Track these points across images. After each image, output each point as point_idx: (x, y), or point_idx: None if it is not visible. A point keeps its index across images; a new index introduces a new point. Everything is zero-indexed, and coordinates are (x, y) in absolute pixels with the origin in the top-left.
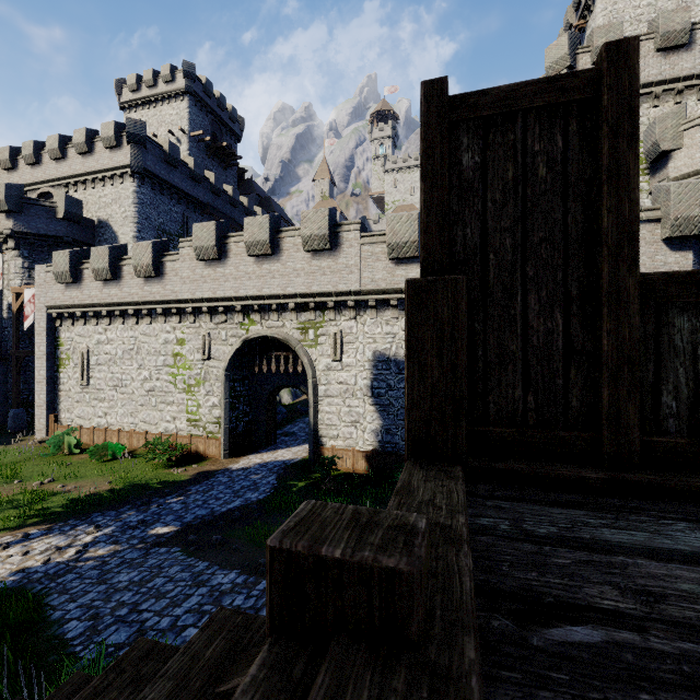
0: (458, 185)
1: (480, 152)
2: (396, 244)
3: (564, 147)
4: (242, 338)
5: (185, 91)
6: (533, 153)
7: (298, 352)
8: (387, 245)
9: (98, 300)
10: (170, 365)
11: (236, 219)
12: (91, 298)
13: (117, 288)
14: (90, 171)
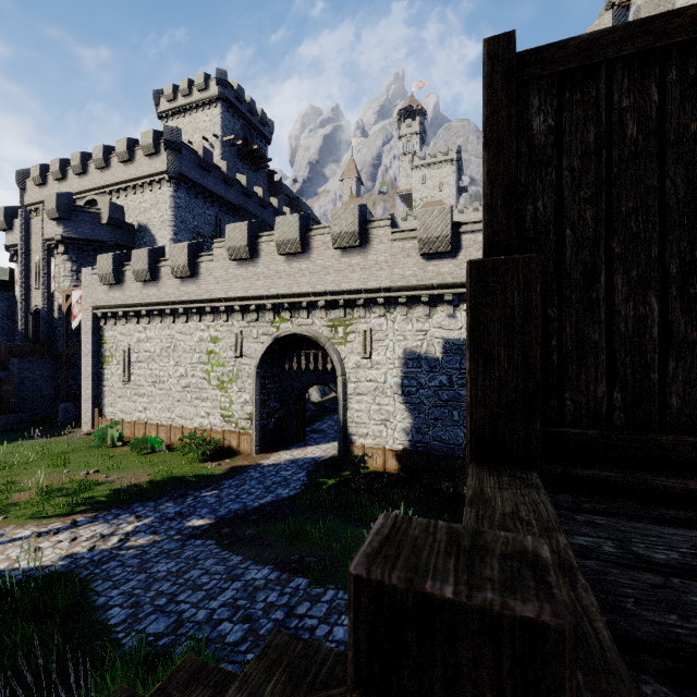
0: (528, 153)
1: (554, 114)
2: (427, 239)
3: (660, 100)
4: (272, 336)
5: (218, 98)
6: (620, 110)
7: (327, 350)
8: (418, 240)
9: (139, 300)
10: (204, 363)
11: (266, 220)
12: (132, 298)
13: (155, 288)
14: (131, 178)
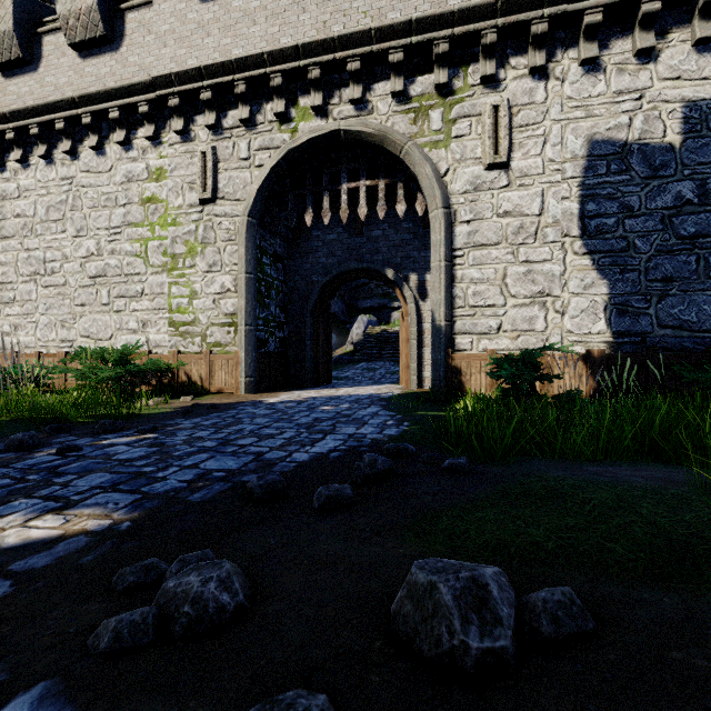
0: None
1: None
2: None
3: None
4: (283, 145)
5: None
6: None
7: (407, 157)
8: None
9: None
10: (135, 223)
11: None
12: None
13: (33, 79)
14: None
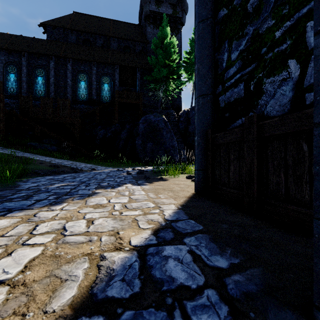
0: None
1: None
2: None
3: None
4: None
5: None
6: None
7: None
8: None
9: None
10: None
11: None
12: None
13: None
14: None
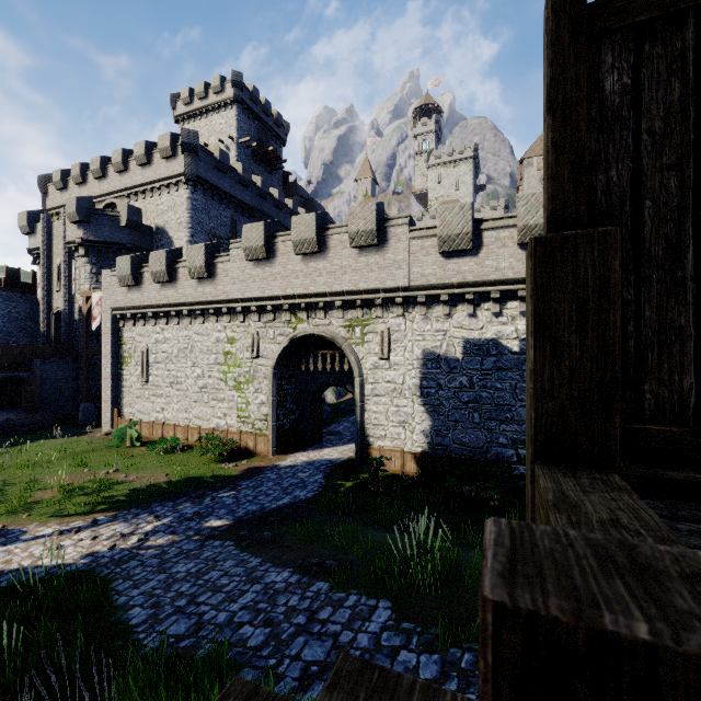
0: (599, 116)
1: (631, 71)
2: (447, 236)
3: None
4: (289, 336)
5: (233, 100)
6: None
7: (344, 350)
8: (438, 238)
9: (157, 301)
10: (221, 363)
11: (281, 221)
12: (150, 299)
13: (173, 289)
14: (148, 181)
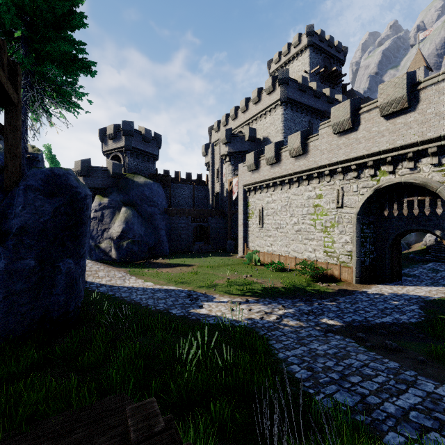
0: None
1: None
2: None
3: None
4: (373, 187)
5: (307, 45)
6: None
7: (439, 193)
8: None
9: (268, 177)
10: (311, 213)
11: None
12: (264, 176)
13: (278, 167)
14: (259, 111)
